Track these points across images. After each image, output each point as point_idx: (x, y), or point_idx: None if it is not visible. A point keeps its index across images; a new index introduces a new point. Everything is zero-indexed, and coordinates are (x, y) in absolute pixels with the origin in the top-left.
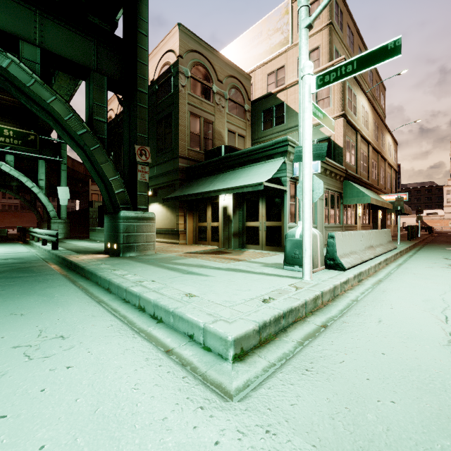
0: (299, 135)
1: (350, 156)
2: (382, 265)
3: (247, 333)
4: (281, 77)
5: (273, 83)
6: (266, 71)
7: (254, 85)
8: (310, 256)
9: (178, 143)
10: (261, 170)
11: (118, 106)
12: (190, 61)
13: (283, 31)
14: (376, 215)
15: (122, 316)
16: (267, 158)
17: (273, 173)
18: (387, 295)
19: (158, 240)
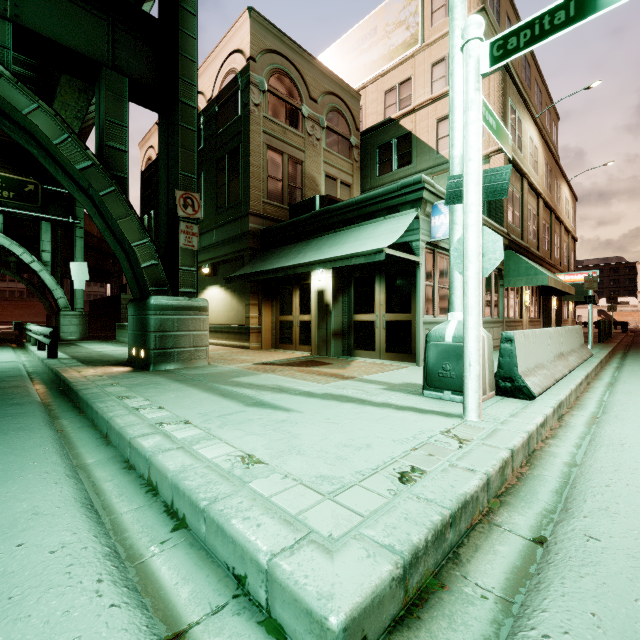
0: (451, 161)
1: (513, 214)
2: (584, 385)
3: (377, 594)
4: (406, 96)
5: (393, 105)
6: (383, 87)
7: (365, 109)
8: (478, 376)
9: (249, 192)
10: (378, 230)
11: None
12: (267, 67)
13: (409, 25)
14: (548, 305)
15: (105, 508)
16: (388, 211)
17: (399, 233)
18: (636, 455)
19: (219, 342)
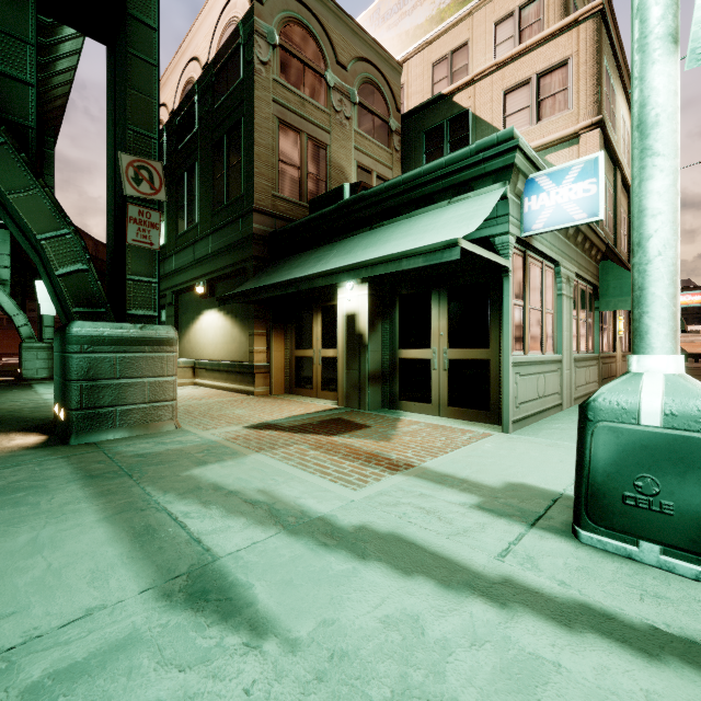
0: (642, 17)
1: (607, 214)
2: None
3: None
4: (461, 66)
5: (443, 79)
6: (431, 57)
7: (407, 87)
8: None
9: (253, 182)
10: (441, 218)
11: None
12: (279, 14)
13: None
14: None
15: None
16: (455, 191)
17: (479, 219)
18: None
19: (217, 385)
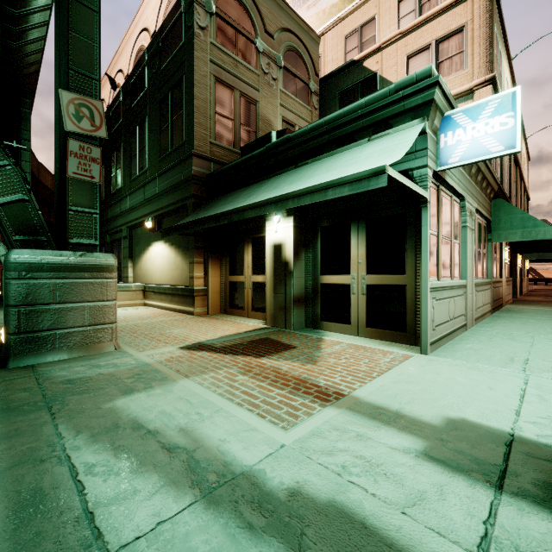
0: None
1: (495, 160)
2: None
3: None
4: (369, 37)
5: (355, 49)
6: (344, 31)
7: (324, 57)
8: None
9: (192, 130)
10: (362, 153)
11: (110, 92)
12: None
13: None
14: (514, 263)
15: None
16: (375, 128)
17: (401, 150)
18: None
19: (163, 305)
